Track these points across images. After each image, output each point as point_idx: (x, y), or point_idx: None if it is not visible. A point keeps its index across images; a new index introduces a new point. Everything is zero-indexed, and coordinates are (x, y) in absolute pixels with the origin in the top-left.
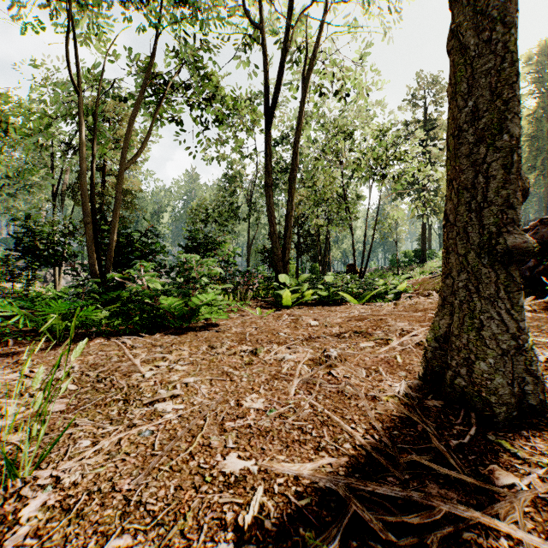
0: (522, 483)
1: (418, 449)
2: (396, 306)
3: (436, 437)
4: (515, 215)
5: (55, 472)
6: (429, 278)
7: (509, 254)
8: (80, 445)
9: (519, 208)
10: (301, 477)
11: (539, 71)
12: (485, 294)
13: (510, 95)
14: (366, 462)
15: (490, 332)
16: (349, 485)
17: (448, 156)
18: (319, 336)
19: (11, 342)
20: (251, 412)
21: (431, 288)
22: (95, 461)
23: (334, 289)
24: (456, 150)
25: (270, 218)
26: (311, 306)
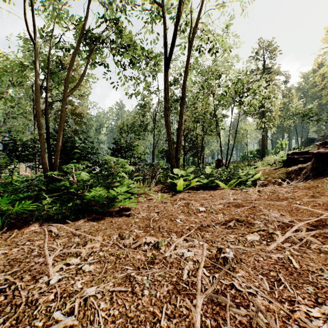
0: None
1: None
2: (260, 194)
3: None
4: None
5: None
6: (273, 169)
7: None
8: None
9: None
10: None
11: None
12: None
13: None
14: None
15: None
16: None
17: None
18: (209, 224)
19: None
20: None
21: (276, 176)
22: None
23: (211, 178)
24: None
25: (167, 130)
26: (195, 190)
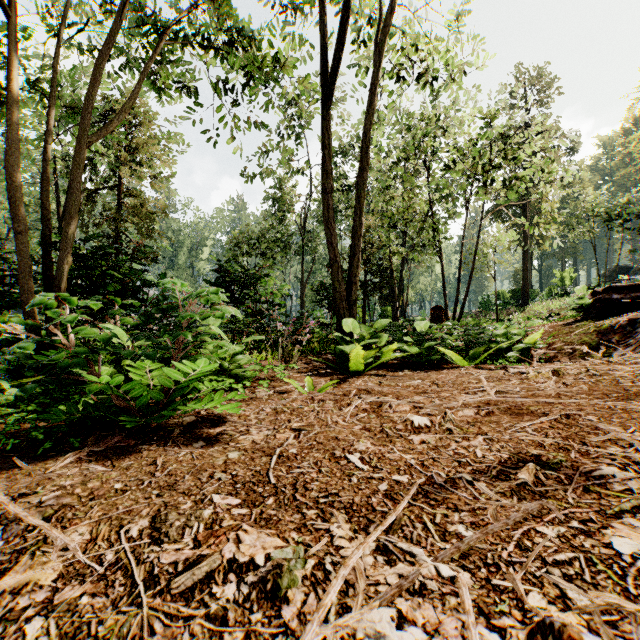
0: None
1: None
2: (562, 379)
3: None
4: None
5: None
6: (563, 326)
7: None
8: None
9: None
10: None
11: None
12: None
13: None
14: None
15: None
16: None
17: None
18: (454, 477)
19: None
20: None
21: (575, 340)
22: None
23: (430, 344)
24: None
25: (329, 239)
26: (394, 369)
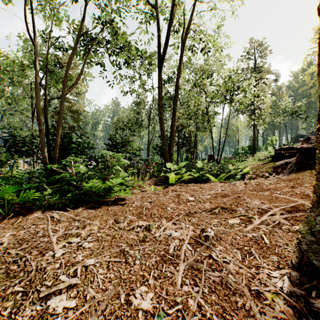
0: None
1: None
2: (246, 185)
3: None
4: None
5: None
6: (262, 164)
7: None
8: None
9: None
10: None
11: None
12: None
13: None
14: None
15: None
16: None
17: None
18: (196, 211)
19: None
20: (139, 315)
21: (264, 171)
22: None
23: (202, 172)
24: None
25: (161, 127)
26: (187, 183)
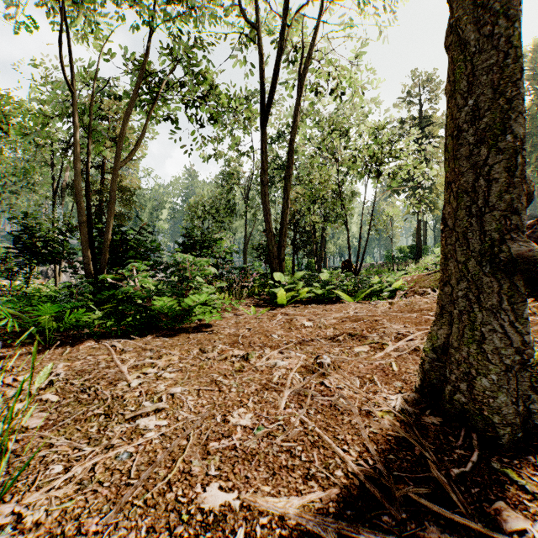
0: (534, 528)
1: (415, 478)
2: (392, 306)
3: (435, 465)
4: (519, 221)
5: (18, 507)
6: (424, 275)
7: (513, 263)
8: (51, 472)
9: (523, 213)
10: (287, 515)
11: (534, 68)
12: (486, 305)
13: (514, 93)
14: (358, 495)
15: (492, 346)
16: (339, 531)
17: (446, 157)
18: (313, 338)
19: (0, 345)
20: (237, 430)
21: (426, 285)
22: (64, 492)
23: (329, 287)
24: (455, 151)
25: (265, 216)
26: (306, 304)
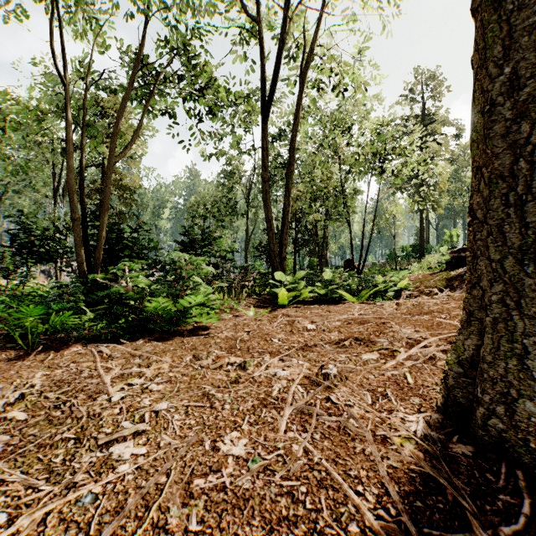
0: None
1: None
2: (399, 307)
3: (477, 519)
4: None
5: None
6: (430, 275)
7: None
8: None
9: None
10: None
11: None
12: (528, 312)
13: None
14: None
15: None
16: None
17: (474, 138)
18: (316, 343)
19: None
20: (228, 461)
21: (432, 285)
22: None
23: (332, 287)
24: (487, 129)
25: (266, 214)
26: (308, 304)
